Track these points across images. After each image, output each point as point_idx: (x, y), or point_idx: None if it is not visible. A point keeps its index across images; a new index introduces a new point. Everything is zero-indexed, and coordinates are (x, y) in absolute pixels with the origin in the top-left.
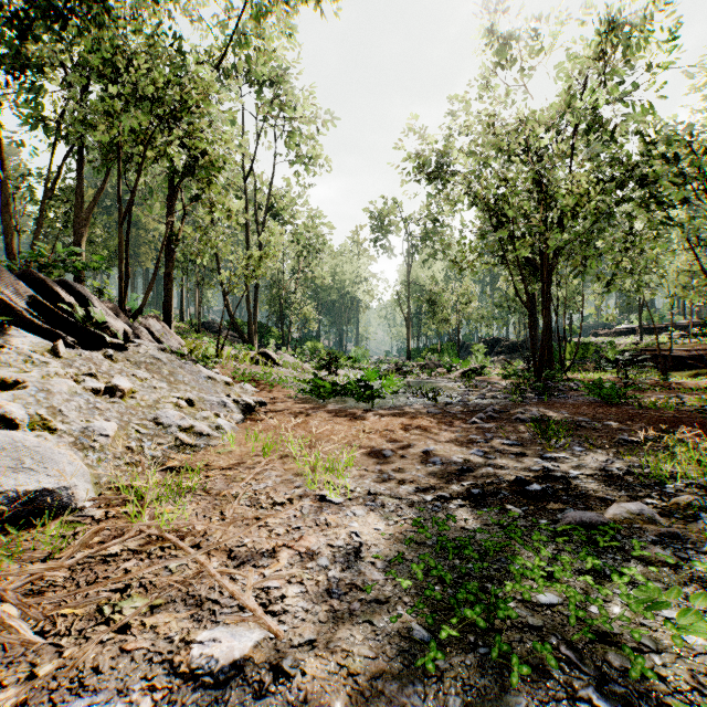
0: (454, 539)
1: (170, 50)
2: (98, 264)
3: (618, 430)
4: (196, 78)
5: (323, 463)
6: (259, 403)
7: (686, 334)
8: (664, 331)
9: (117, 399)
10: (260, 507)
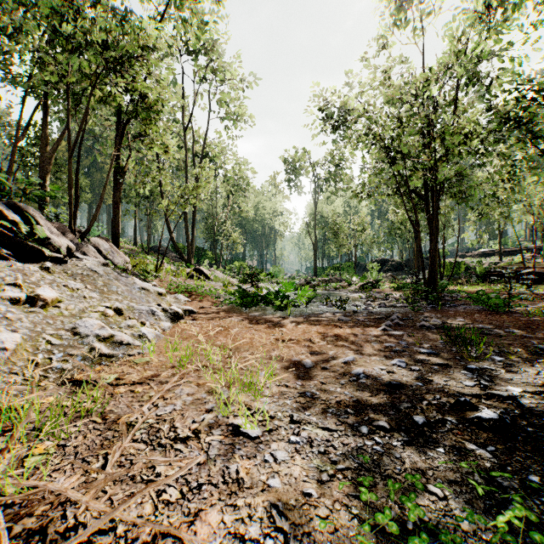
0: (423, 519)
1: (113, 5)
2: (54, 192)
3: (522, 337)
4: (134, 27)
5: (240, 376)
6: (188, 311)
7: (537, 255)
8: (518, 253)
9: (37, 308)
10: (157, 444)
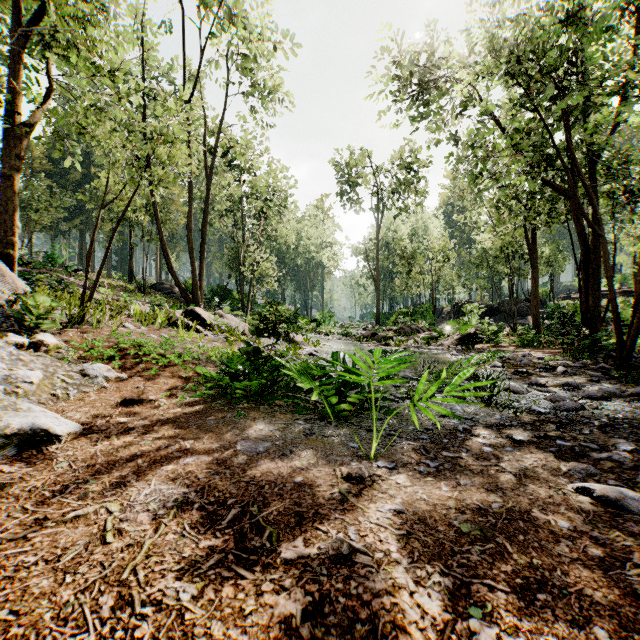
0: None
1: None
2: None
3: None
4: None
5: None
6: (26, 437)
7: None
8: None
9: None
10: None
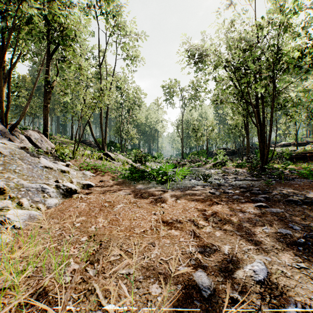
0: None
1: None
2: None
3: None
4: None
5: None
6: (86, 185)
7: None
8: (306, 145)
9: None
10: None
